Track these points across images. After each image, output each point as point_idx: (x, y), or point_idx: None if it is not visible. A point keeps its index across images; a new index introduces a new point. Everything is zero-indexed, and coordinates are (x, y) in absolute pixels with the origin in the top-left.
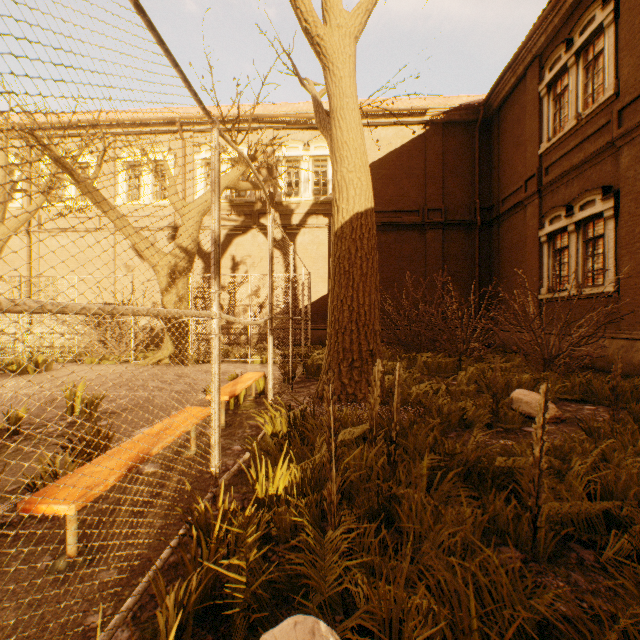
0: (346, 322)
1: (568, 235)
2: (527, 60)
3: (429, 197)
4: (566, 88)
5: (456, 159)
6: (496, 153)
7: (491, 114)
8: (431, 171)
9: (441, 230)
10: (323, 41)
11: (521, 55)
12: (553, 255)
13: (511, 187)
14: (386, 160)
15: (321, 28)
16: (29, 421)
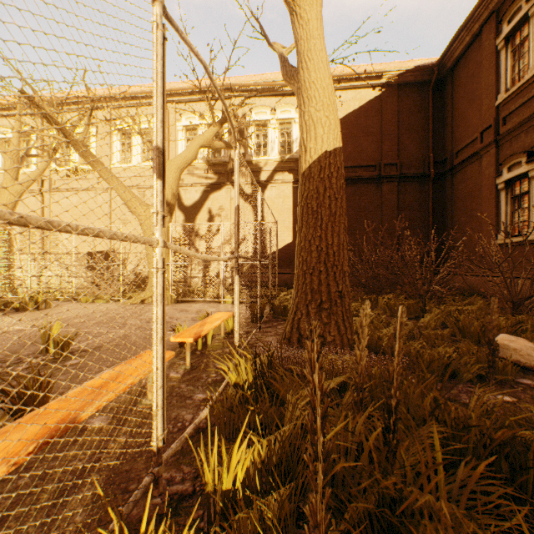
0: (314, 263)
1: (529, 181)
2: (483, 17)
3: (385, 153)
4: (526, 38)
5: (410, 117)
6: (449, 109)
7: (444, 74)
8: (387, 129)
9: (396, 183)
10: None
11: (477, 12)
12: (511, 201)
13: (465, 140)
14: (345, 121)
15: None
16: (4, 358)
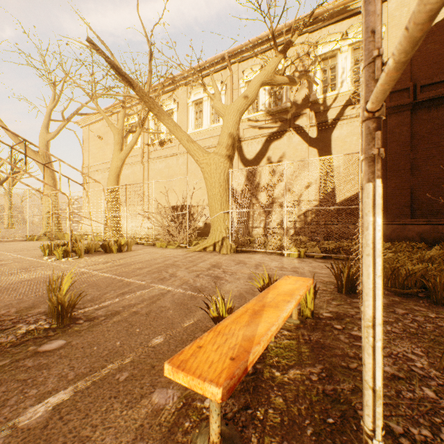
0: None
1: None
2: None
3: None
4: None
5: None
6: None
7: None
8: None
9: None
10: None
11: None
12: None
13: None
14: None
15: None
16: (9, 316)
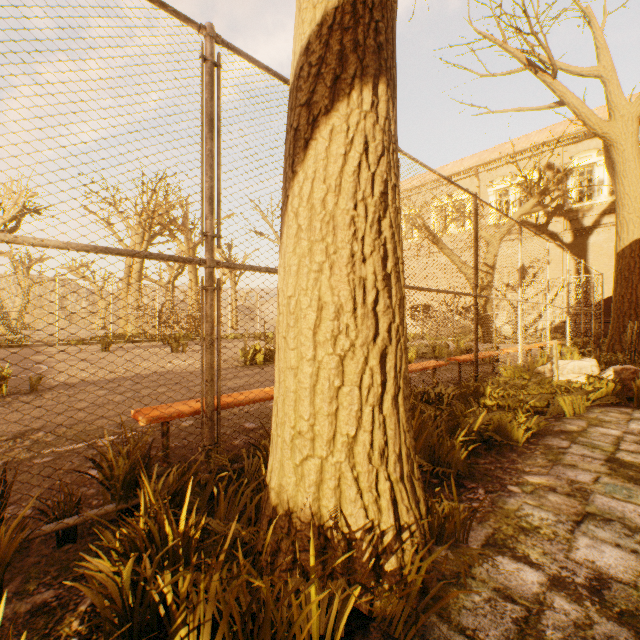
0: (625, 309)
1: None
2: None
3: None
4: None
5: None
6: None
7: None
8: None
9: None
10: (607, 134)
11: None
12: None
13: None
14: None
15: (605, 128)
16: None
